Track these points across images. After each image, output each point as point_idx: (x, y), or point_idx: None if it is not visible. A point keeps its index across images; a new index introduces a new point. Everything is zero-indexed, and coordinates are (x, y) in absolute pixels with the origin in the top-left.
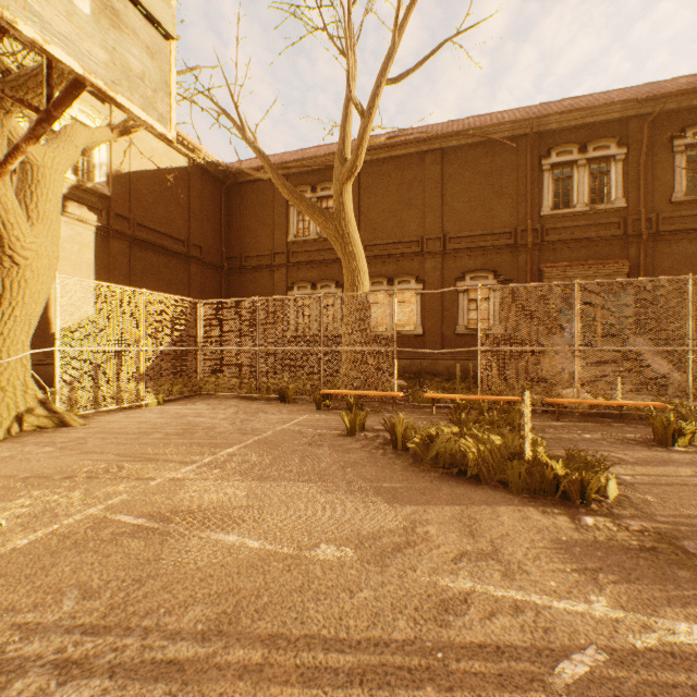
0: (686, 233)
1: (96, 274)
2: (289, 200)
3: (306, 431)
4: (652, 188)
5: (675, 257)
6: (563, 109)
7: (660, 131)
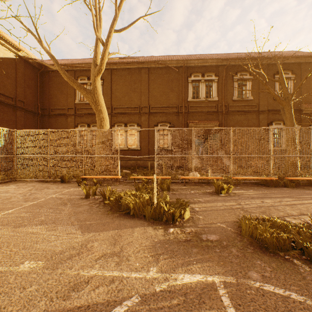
0: (237, 112)
1: None
2: None
3: (64, 197)
4: (227, 94)
5: (234, 121)
6: (196, 58)
7: (229, 72)
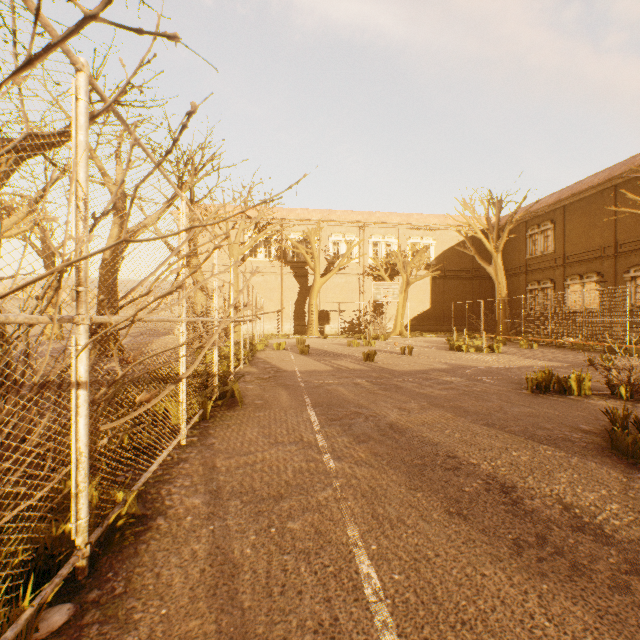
0: None
1: (430, 294)
2: (526, 235)
3: None
4: None
5: None
6: None
7: None
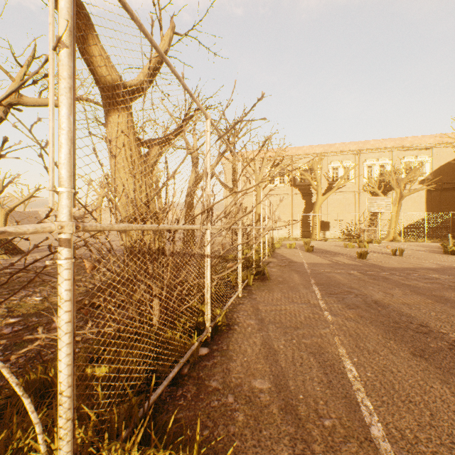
0: None
1: (425, 204)
2: None
3: None
4: None
5: None
6: None
7: None
